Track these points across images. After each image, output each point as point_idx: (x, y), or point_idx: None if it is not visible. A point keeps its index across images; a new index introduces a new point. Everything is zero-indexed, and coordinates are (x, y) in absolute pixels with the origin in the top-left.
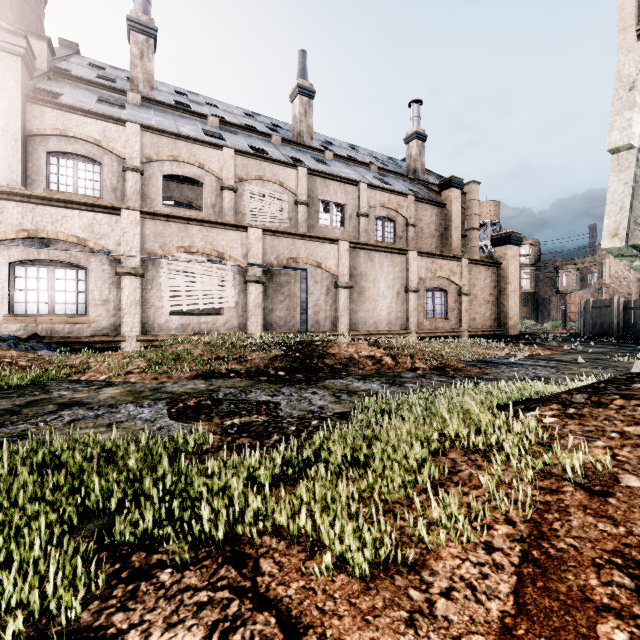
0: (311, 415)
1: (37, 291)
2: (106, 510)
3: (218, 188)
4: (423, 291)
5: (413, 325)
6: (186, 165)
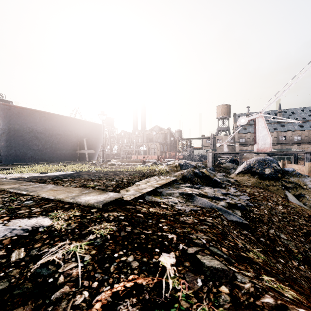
0: None
1: None
2: None
3: None
4: None
5: None
6: None
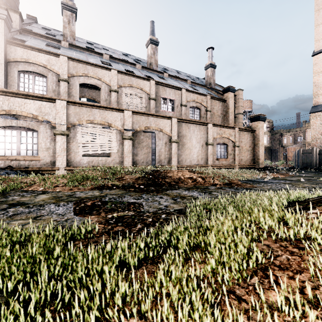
0: (160, 211)
1: (11, 143)
2: (5, 291)
3: (108, 91)
4: (215, 144)
5: (210, 162)
6: (92, 78)
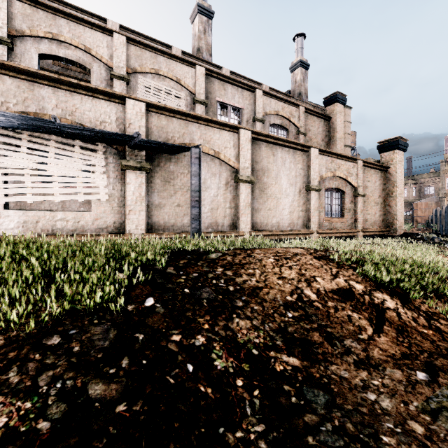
0: None
1: None
2: None
3: (108, 77)
4: (323, 190)
5: (315, 225)
6: (69, 47)
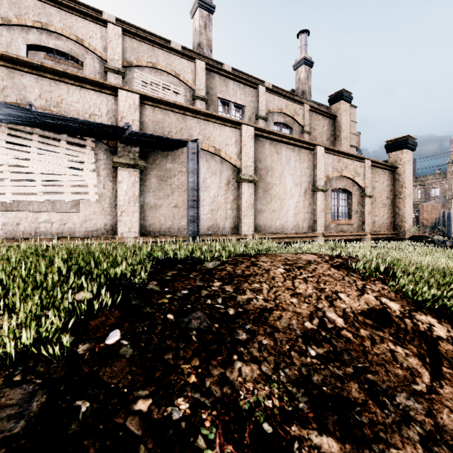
0: None
1: None
2: None
3: (102, 70)
4: (329, 191)
5: (321, 227)
6: (60, 37)
